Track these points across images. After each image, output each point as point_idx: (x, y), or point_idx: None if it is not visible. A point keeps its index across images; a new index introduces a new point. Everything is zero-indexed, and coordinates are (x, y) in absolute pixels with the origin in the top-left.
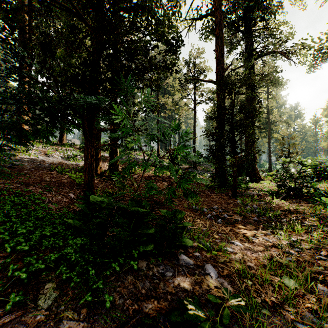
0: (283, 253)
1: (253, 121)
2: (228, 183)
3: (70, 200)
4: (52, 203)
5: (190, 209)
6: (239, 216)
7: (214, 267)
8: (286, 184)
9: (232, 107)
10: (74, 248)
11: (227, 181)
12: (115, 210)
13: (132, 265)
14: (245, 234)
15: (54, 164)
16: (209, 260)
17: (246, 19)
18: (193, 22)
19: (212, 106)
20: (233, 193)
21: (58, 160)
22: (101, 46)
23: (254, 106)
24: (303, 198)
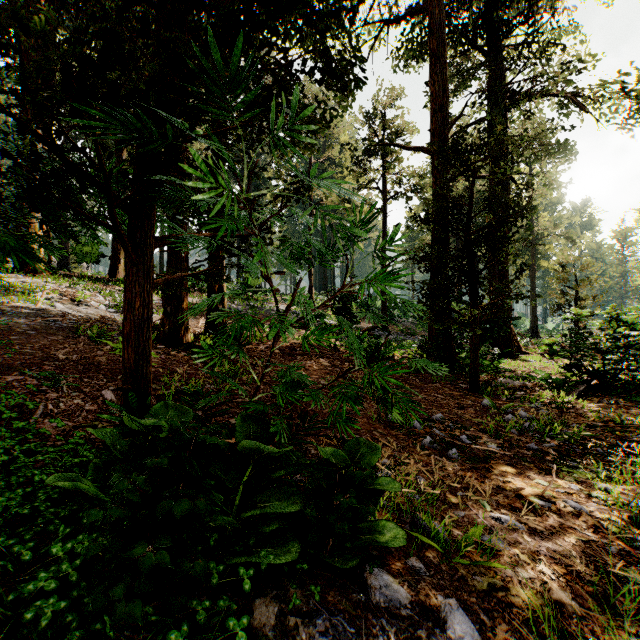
0: (631, 550)
1: (505, 233)
2: (456, 360)
3: (102, 408)
4: (52, 416)
5: (382, 424)
6: (494, 439)
7: (467, 609)
8: (582, 363)
9: (470, 200)
10: (64, 570)
11: (455, 356)
12: (191, 450)
13: (232, 631)
14: (521, 493)
15: (86, 321)
16: (449, 584)
17: (492, 23)
18: (383, 31)
19: (417, 206)
20: (472, 384)
21: (99, 313)
22: (154, 1)
23: (517, 197)
24: (624, 395)
